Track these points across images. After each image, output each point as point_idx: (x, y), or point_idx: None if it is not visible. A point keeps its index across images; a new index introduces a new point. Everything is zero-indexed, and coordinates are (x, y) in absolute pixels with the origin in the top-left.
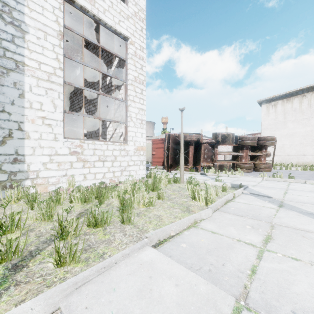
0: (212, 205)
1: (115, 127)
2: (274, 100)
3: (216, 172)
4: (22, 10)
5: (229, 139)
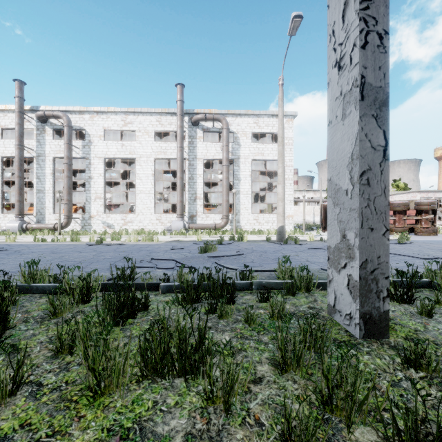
0: None
1: None
2: None
3: None
4: (239, 174)
5: None
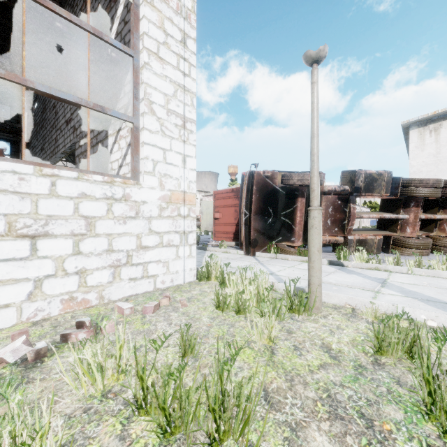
0: None
1: (124, 150)
2: (434, 120)
3: (370, 261)
4: None
5: (380, 184)
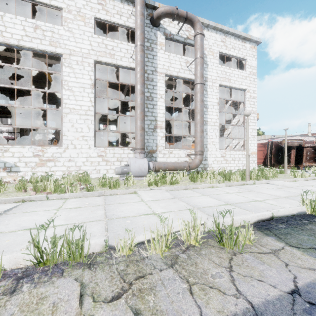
0: (304, 178)
1: (231, 139)
2: None
3: None
4: (207, 100)
5: None
